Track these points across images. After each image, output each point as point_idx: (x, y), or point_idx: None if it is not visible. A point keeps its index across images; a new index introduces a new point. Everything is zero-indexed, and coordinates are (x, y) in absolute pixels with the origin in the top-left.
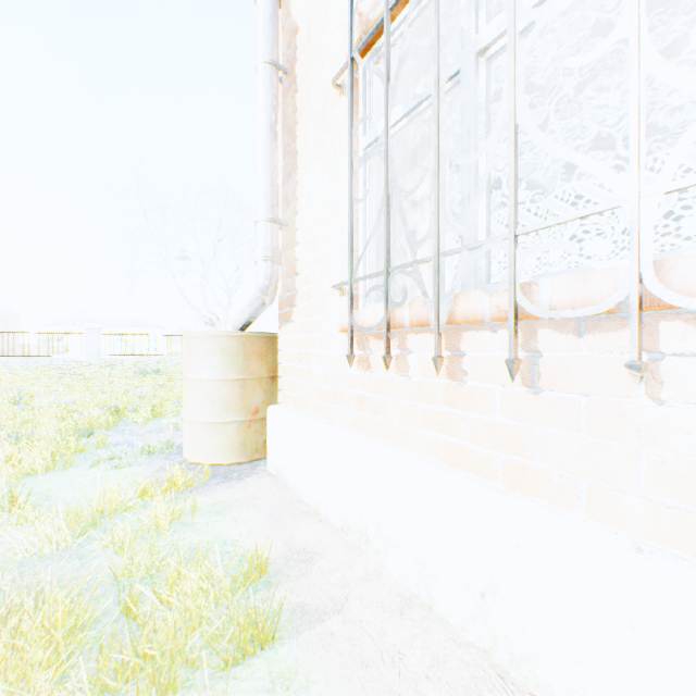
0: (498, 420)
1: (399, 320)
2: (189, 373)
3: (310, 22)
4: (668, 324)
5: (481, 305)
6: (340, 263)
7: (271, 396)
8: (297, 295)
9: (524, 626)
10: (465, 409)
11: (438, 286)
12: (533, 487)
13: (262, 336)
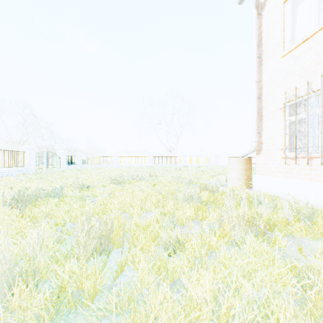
0: (319, 172)
1: (298, 156)
2: (231, 167)
3: (267, 88)
4: None
5: (316, 155)
6: (279, 144)
7: (251, 173)
8: (262, 149)
9: None
10: (313, 171)
11: (307, 152)
12: None
13: (249, 158)
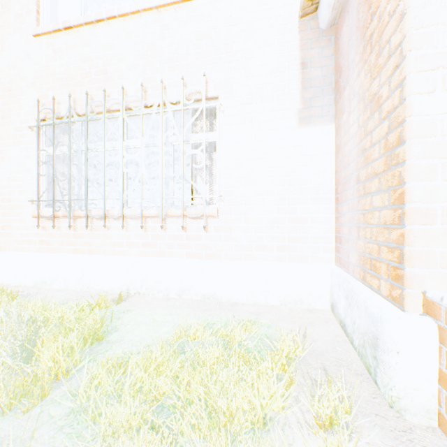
0: (87, 240)
1: (59, 215)
2: None
3: (12, 83)
4: (112, 219)
5: (82, 213)
6: (32, 192)
7: None
8: (2, 199)
9: (90, 279)
10: (79, 238)
11: (71, 208)
12: (94, 252)
13: None
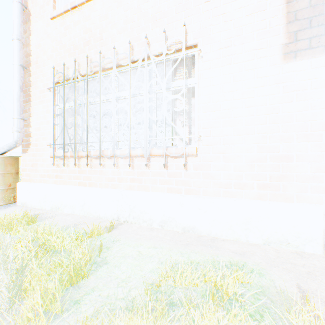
0: (88, 175)
1: (67, 155)
2: None
3: (37, 58)
4: (106, 158)
5: (83, 154)
6: (50, 138)
7: (17, 180)
8: (31, 144)
9: (89, 207)
10: (82, 174)
11: (76, 149)
12: (92, 185)
13: (13, 157)
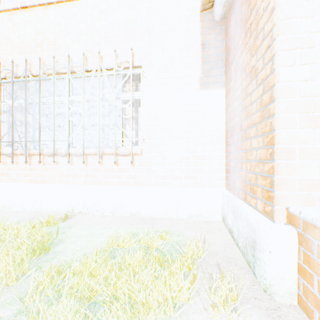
0: (40, 172)
1: (17, 153)
2: None
3: None
4: (60, 156)
5: (35, 151)
6: None
7: None
8: None
9: (42, 202)
10: (34, 171)
11: (27, 147)
12: (45, 182)
13: None
